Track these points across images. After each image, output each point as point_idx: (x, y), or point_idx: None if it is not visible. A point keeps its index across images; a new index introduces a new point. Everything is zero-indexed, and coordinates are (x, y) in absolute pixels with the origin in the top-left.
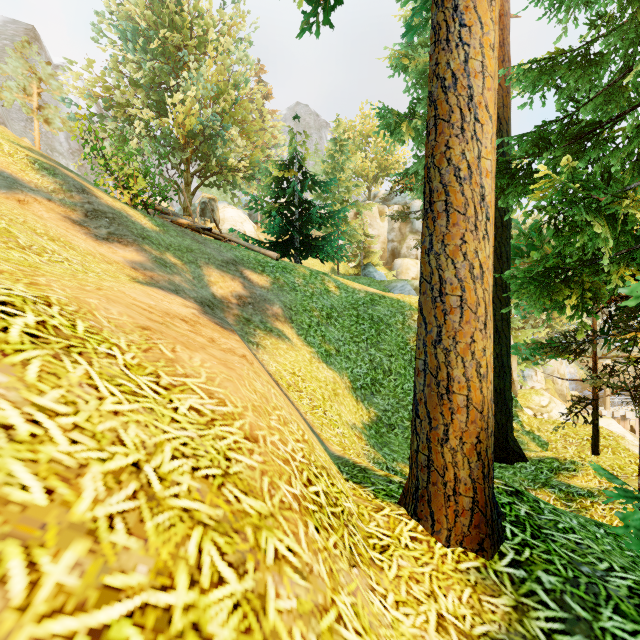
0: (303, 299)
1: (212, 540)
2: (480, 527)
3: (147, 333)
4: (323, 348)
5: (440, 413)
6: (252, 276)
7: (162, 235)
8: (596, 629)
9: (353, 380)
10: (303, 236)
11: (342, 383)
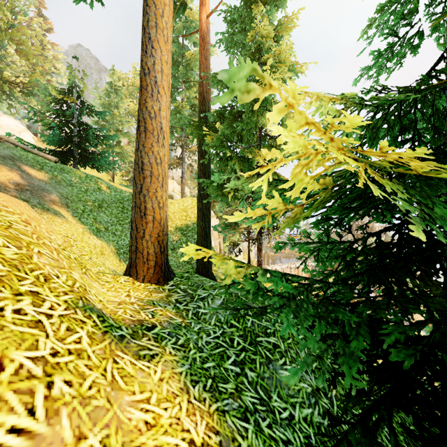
0: (79, 192)
1: (3, 238)
2: (158, 273)
3: None
4: (94, 226)
5: (141, 225)
6: (30, 171)
7: None
8: (194, 295)
9: (118, 248)
10: (81, 149)
11: (109, 248)
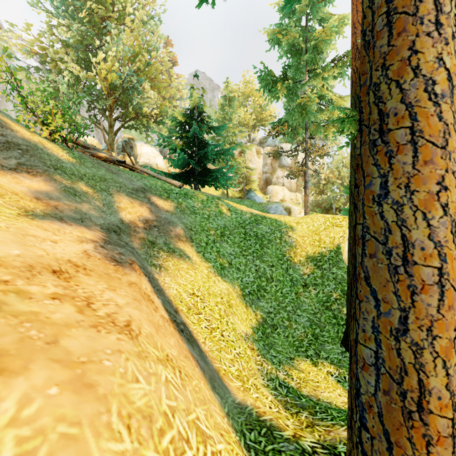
0: (201, 220)
1: None
2: None
3: None
4: (218, 262)
5: (407, 439)
6: (158, 202)
7: (78, 166)
8: None
9: (243, 288)
10: (201, 168)
11: (234, 293)
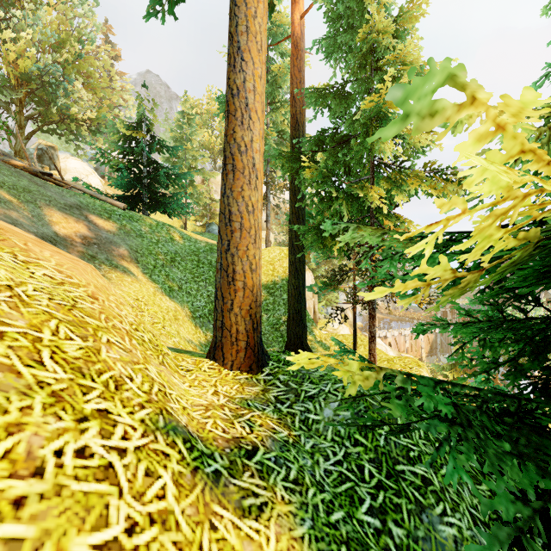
0: (149, 244)
1: (65, 326)
2: (250, 357)
3: (0, 231)
4: (167, 285)
5: (229, 293)
6: (98, 221)
7: None
8: (299, 390)
9: (193, 311)
10: (151, 192)
11: (183, 312)
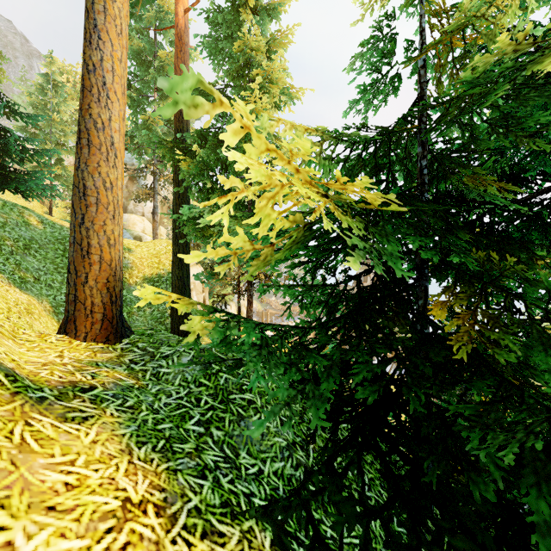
0: None
1: None
2: (108, 329)
3: None
4: (17, 275)
5: (83, 267)
6: None
7: None
8: (156, 353)
9: (56, 306)
10: None
11: (40, 306)
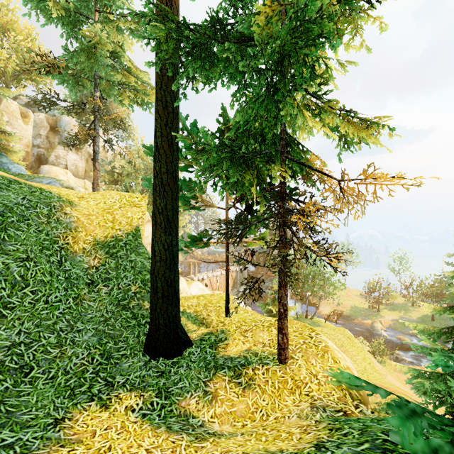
0: None
1: None
2: None
3: None
4: None
5: None
6: None
7: None
8: None
9: None
10: None
11: None
